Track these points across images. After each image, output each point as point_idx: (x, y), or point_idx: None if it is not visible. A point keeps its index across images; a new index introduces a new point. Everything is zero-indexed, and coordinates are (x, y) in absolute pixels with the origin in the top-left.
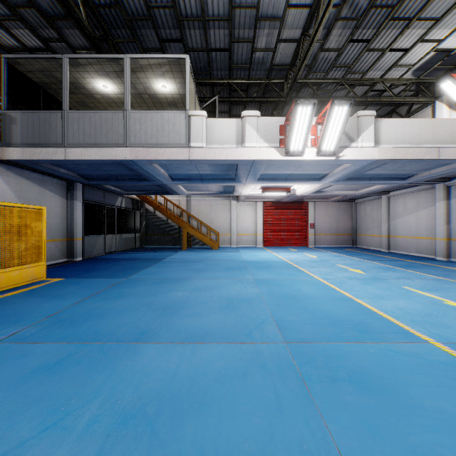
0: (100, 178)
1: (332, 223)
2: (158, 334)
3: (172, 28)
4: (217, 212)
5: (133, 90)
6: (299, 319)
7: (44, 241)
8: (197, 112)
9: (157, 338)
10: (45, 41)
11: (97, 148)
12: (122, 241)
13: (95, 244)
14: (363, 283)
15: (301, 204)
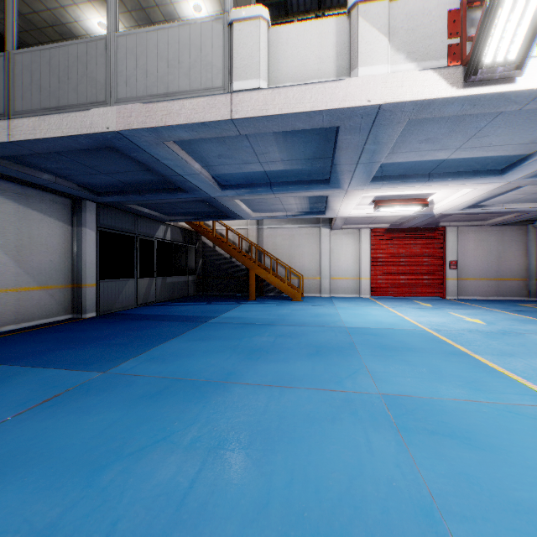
0: (115, 191)
1: (488, 260)
2: None
3: None
4: (300, 246)
5: None
6: None
7: None
8: (247, 11)
9: None
10: None
11: (61, 114)
12: (166, 286)
13: (120, 291)
14: None
15: (433, 231)
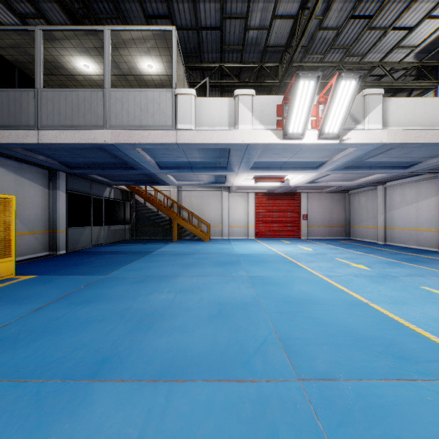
0: (83, 166)
1: (325, 214)
2: (124, 363)
3: (158, 2)
4: (208, 203)
5: (117, 71)
6: (311, 336)
7: (13, 234)
8: (185, 90)
9: (121, 372)
10: (22, 18)
11: (74, 130)
12: (110, 232)
13: (81, 236)
14: (372, 281)
15: (293, 195)
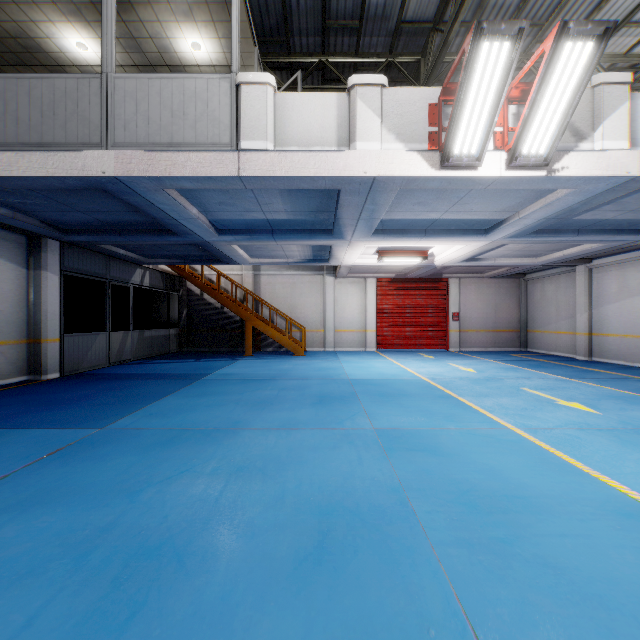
0: (87, 230)
1: (487, 312)
2: None
3: None
4: (303, 295)
5: (139, 57)
6: None
7: None
8: (255, 75)
9: None
10: None
11: (45, 152)
12: (143, 342)
13: (89, 348)
14: (622, 443)
15: (437, 282)
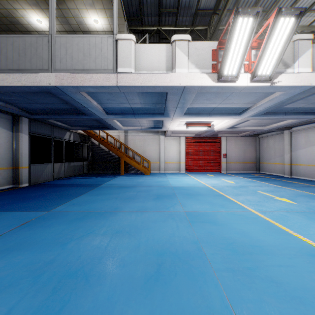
0: (42, 112)
1: (240, 153)
2: None
3: None
4: (149, 145)
5: (67, 27)
6: None
7: None
8: (125, 35)
9: None
10: None
11: (21, 74)
12: (70, 168)
13: (43, 171)
14: (308, 219)
15: (215, 139)
